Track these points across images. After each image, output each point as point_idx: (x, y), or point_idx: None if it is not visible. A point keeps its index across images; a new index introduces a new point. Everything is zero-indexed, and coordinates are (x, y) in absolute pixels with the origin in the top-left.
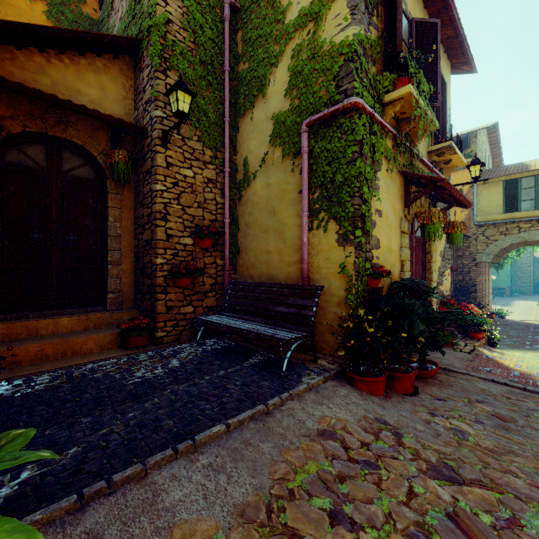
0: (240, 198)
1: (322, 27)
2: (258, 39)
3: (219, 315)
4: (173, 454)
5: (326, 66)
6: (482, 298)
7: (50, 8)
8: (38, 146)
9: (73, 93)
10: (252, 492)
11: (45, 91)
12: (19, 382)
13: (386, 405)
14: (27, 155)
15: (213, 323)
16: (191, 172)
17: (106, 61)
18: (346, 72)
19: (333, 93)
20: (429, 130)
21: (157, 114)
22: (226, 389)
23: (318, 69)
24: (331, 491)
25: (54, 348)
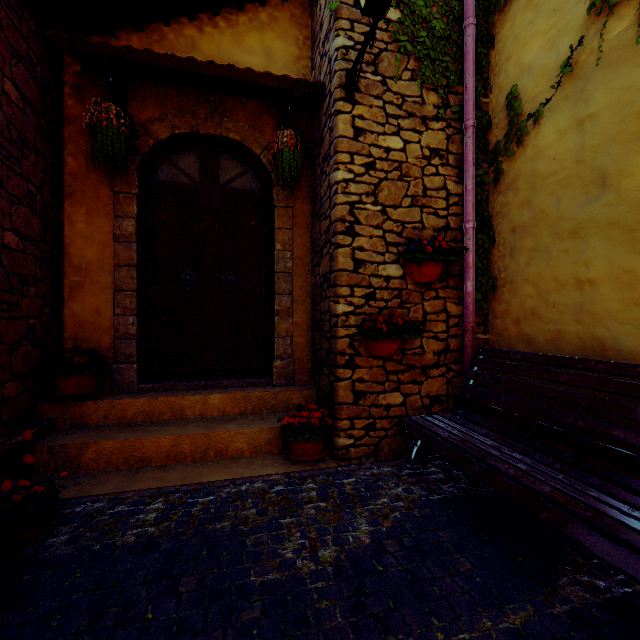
0: (497, 178)
1: None
2: None
3: (454, 416)
4: None
5: None
6: None
7: None
8: (191, 154)
9: None
10: None
11: None
12: (123, 507)
13: None
14: (179, 168)
15: (445, 444)
16: (398, 140)
17: (272, 9)
18: None
19: None
20: None
21: (338, 43)
22: None
23: None
24: None
25: (192, 443)
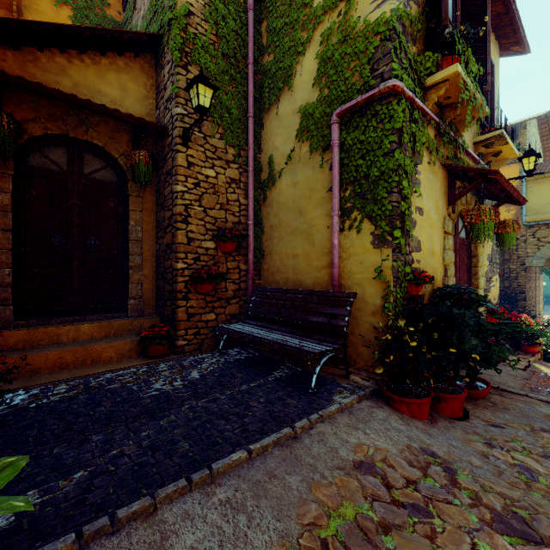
0: (265, 198)
1: (354, 6)
2: (284, 27)
3: (242, 323)
4: (186, 485)
5: (359, 49)
6: (531, 307)
7: (75, 13)
8: (60, 149)
9: (94, 94)
10: (276, 540)
11: (66, 92)
12: (36, 391)
13: (433, 432)
14: (49, 158)
15: (236, 332)
16: (213, 172)
17: (127, 59)
18: (383, 53)
19: (368, 77)
20: (478, 117)
21: (178, 111)
22: (248, 407)
23: (350, 53)
24: (373, 545)
25: (73, 355)
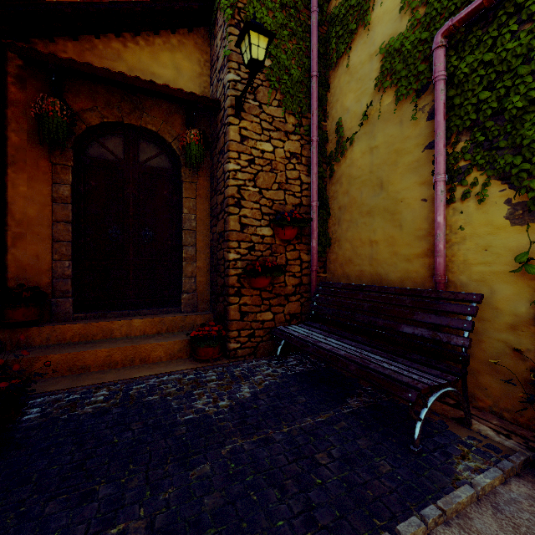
0: (331, 174)
1: None
2: None
3: (304, 325)
4: None
5: None
6: None
7: None
8: (116, 137)
9: (148, 77)
10: None
11: None
12: (76, 396)
13: None
14: (106, 148)
15: (296, 339)
16: (270, 145)
17: (181, 36)
18: None
19: None
20: None
21: (230, 77)
22: (314, 464)
23: None
24: None
25: (122, 353)
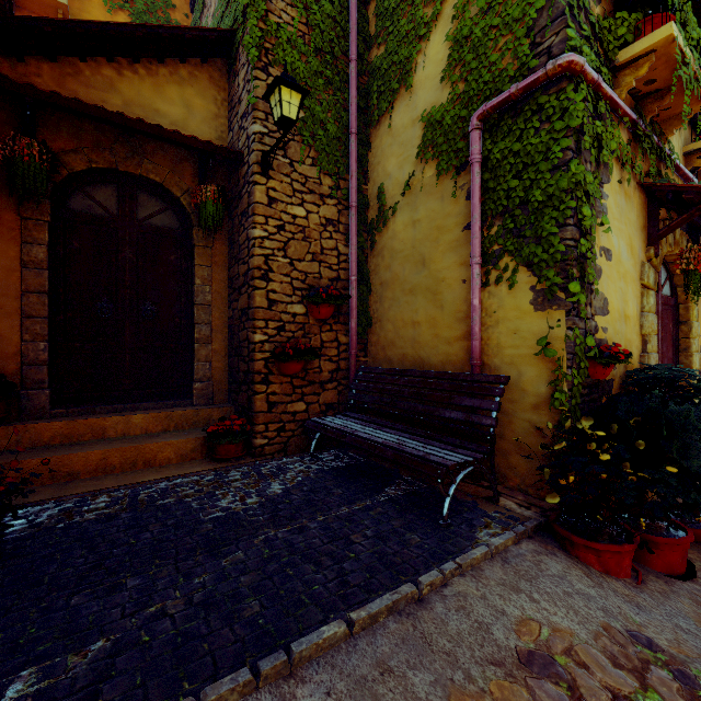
0: (372, 245)
1: None
2: (400, 5)
3: (342, 416)
4: (250, 680)
5: (512, 17)
6: None
7: (132, 19)
8: (108, 187)
9: (150, 114)
10: None
11: None
12: (69, 505)
13: (643, 601)
14: (94, 200)
15: (332, 430)
16: (303, 210)
17: (192, 67)
18: (550, 18)
19: (526, 57)
20: (700, 108)
21: (256, 129)
22: (349, 543)
23: (499, 24)
24: None
25: (121, 456)
